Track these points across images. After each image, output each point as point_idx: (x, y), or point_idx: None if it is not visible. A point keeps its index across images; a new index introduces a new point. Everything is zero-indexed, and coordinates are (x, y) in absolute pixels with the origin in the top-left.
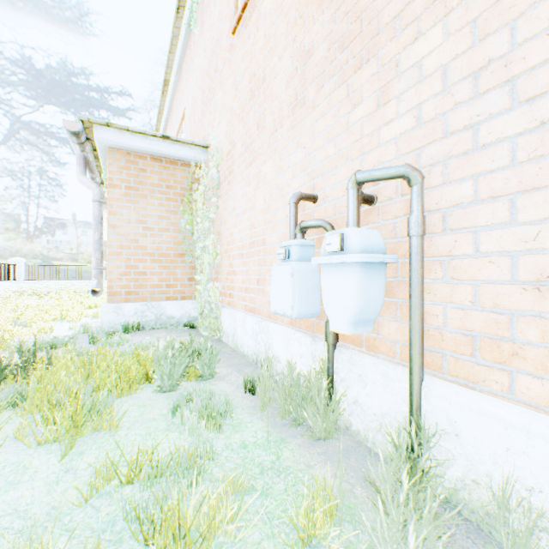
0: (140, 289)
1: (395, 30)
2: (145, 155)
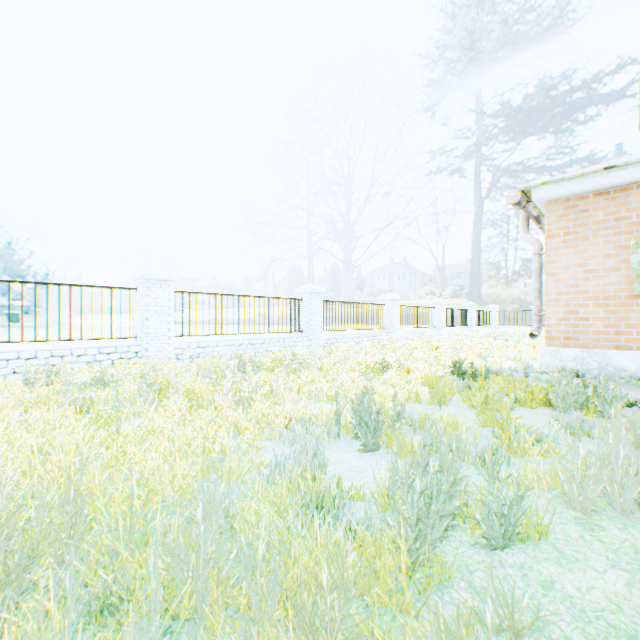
0: (579, 335)
1: None
2: (585, 195)
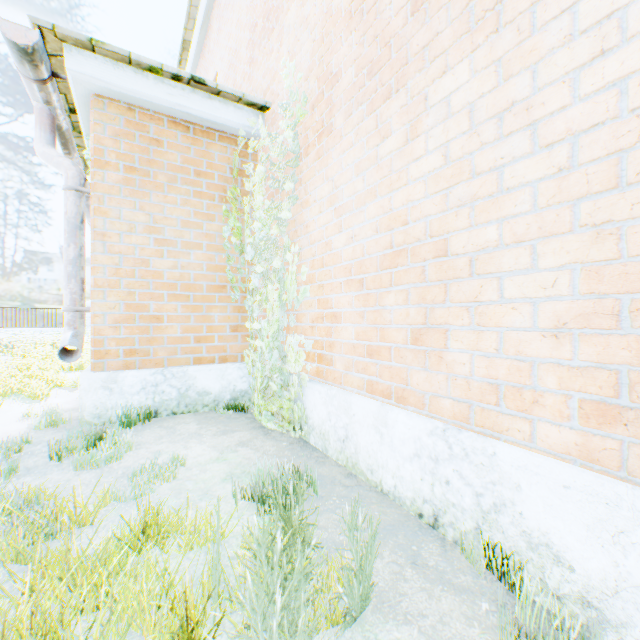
0: (150, 346)
1: None
2: (159, 116)
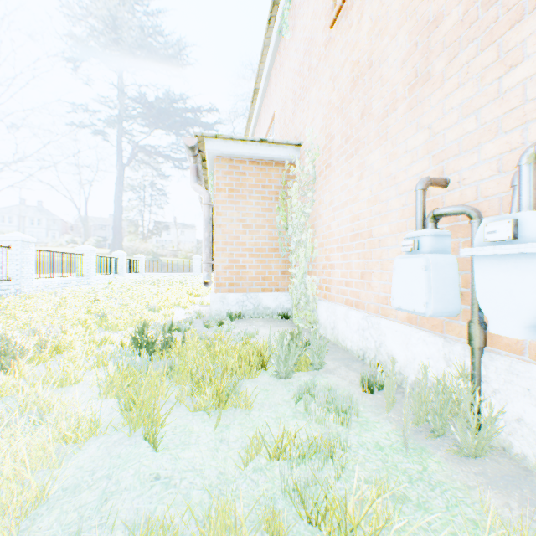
0: (240, 281)
1: None
2: (244, 160)
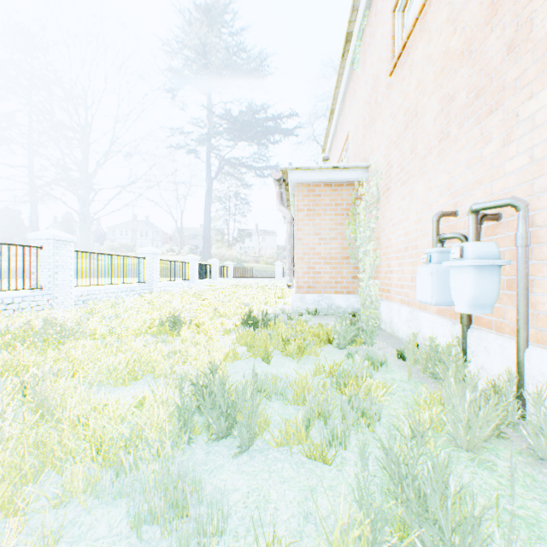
0: (316, 284)
1: (515, 89)
2: (319, 184)
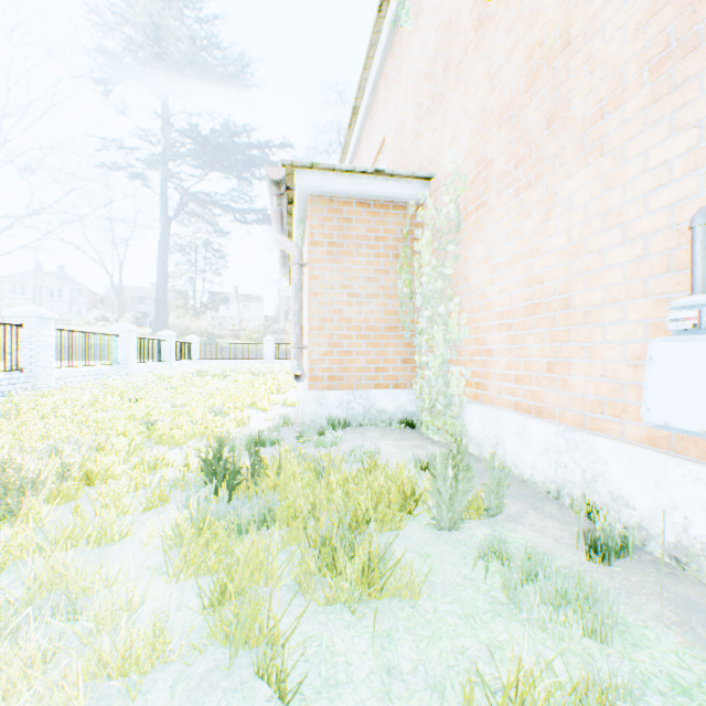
0: (343, 373)
1: None
2: (349, 200)
